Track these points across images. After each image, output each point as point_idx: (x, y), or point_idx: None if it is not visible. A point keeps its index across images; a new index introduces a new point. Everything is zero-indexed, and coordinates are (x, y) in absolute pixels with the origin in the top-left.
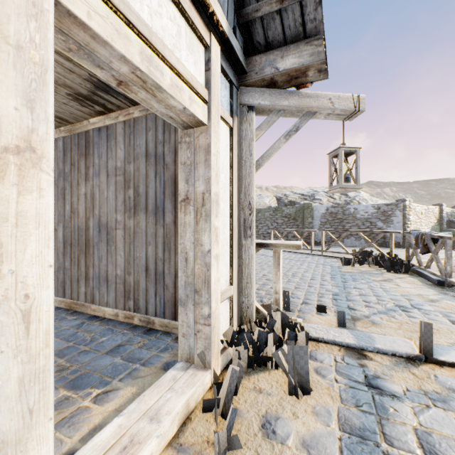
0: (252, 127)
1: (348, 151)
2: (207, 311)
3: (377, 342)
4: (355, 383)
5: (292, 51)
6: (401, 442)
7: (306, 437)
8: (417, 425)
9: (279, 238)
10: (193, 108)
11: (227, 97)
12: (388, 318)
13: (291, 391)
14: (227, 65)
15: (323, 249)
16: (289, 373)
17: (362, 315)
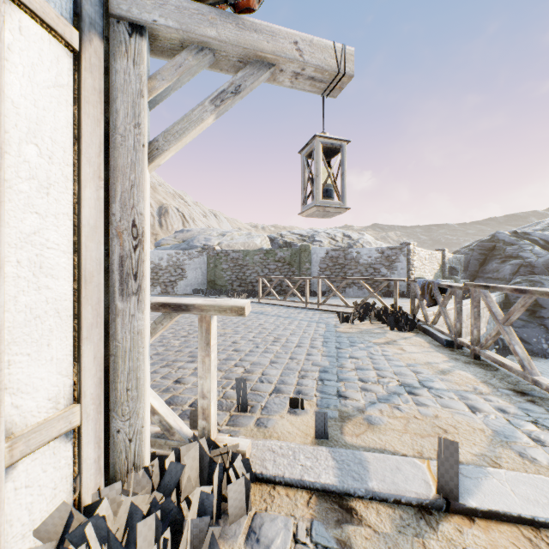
0: (141, 69)
1: (328, 144)
2: None
3: (372, 474)
4: None
5: None
6: None
7: None
8: None
9: (269, 288)
10: None
11: None
12: (390, 411)
13: None
14: None
15: (319, 301)
16: None
17: (355, 408)
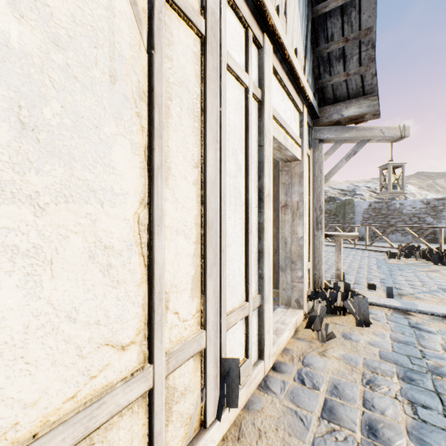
0: (322, 154)
1: (395, 166)
2: (300, 274)
3: (419, 306)
4: (401, 325)
5: (354, 104)
6: (431, 348)
7: (370, 341)
8: (443, 343)
9: None
10: (296, 153)
11: (307, 136)
12: (431, 296)
13: (357, 324)
14: (308, 117)
15: (366, 243)
16: (355, 313)
17: (407, 293)
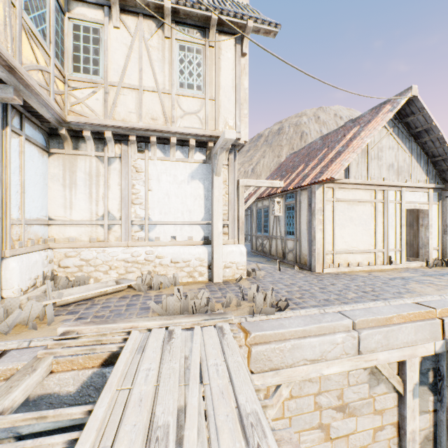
0: (447, 202)
1: None
2: (427, 250)
3: None
4: None
5: None
6: None
7: None
8: None
9: None
10: (423, 208)
11: (436, 196)
12: None
13: None
14: (435, 190)
15: None
16: None
17: None
